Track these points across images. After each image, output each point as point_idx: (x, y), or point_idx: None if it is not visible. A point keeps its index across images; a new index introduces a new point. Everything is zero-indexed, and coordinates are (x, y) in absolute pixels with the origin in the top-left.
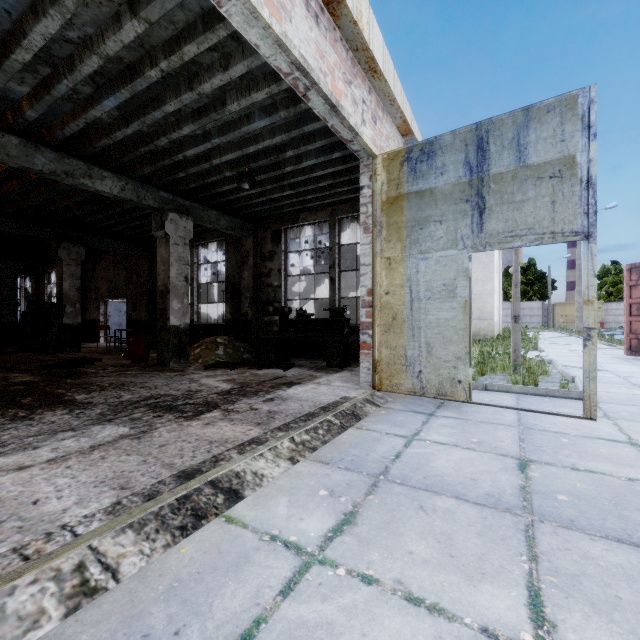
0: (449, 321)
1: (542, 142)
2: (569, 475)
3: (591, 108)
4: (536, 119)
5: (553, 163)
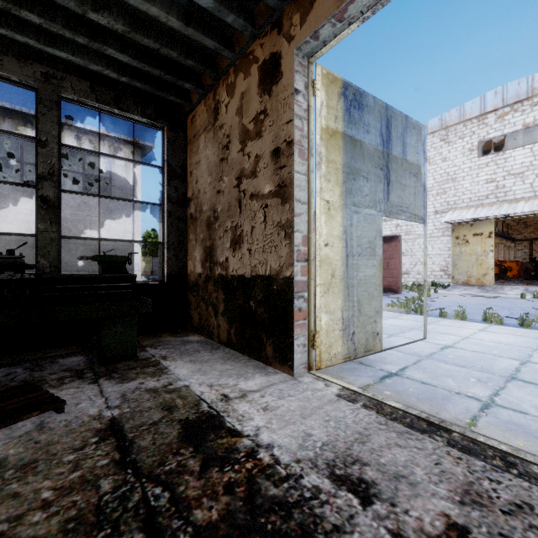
0: (372, 278)
1: (411, 148)
2: (533, 376)
3: (425, 141)
4: (409, 129)
5: (415, 166)
